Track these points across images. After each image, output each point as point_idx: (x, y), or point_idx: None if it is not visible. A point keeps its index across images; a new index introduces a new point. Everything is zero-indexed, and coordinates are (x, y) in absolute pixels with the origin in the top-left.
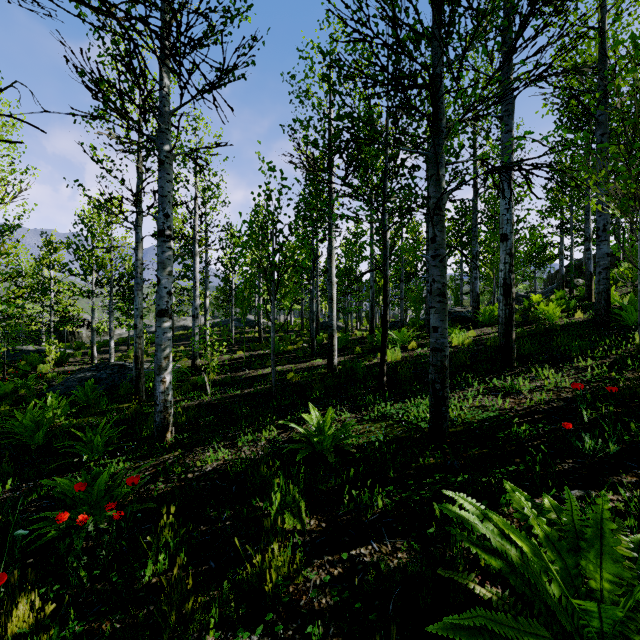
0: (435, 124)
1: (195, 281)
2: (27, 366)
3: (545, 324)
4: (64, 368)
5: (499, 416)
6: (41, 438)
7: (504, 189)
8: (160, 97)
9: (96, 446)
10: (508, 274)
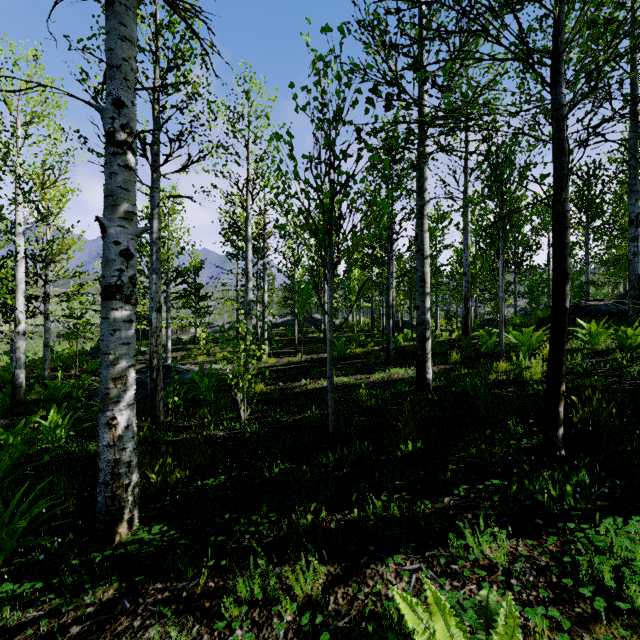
0: None
1: (247, 271)
2: (95, 364)
3: None
4: None
5: None
6: None
7: None
8: None
9: None
10: None
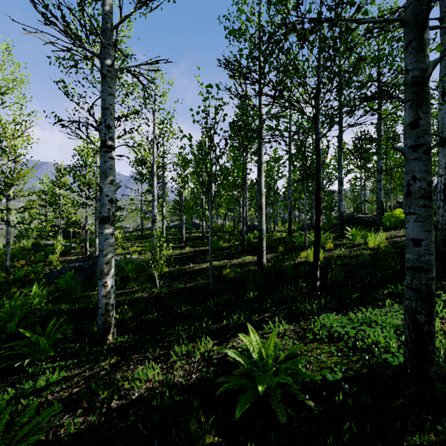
0: None
1: (153, 194)
2: (41, 256)
3: None
4: (66, 257)
5: None
6: (13, 327)
7: (445, 91)
8: (102, 14)
9: (43, 346)
10: None
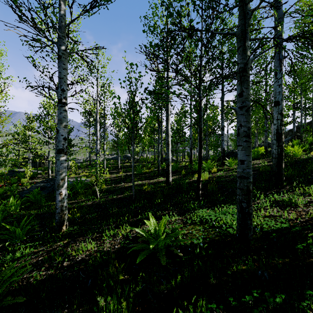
0: (242, 8)
1: (97, 135)
2: (15, 179)
3: (292, 158)
4: (34, 180)
5: (291, 227)
6: None
7: (277, 72)
8: (59, 16)
9: (18, 234)
10: (279, 126)
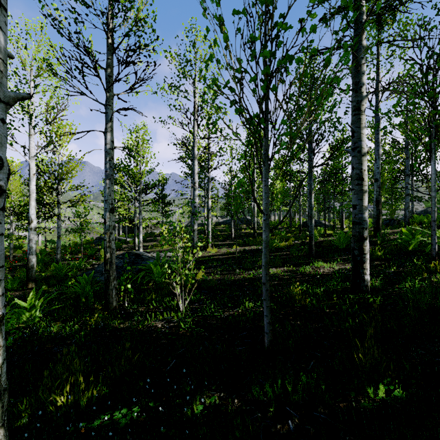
0: None
1: (194, 182)
2: (93, 250)
3: None
4: (116, 252)
5: None
6: None
7: None
8: None
9: None
10: None
